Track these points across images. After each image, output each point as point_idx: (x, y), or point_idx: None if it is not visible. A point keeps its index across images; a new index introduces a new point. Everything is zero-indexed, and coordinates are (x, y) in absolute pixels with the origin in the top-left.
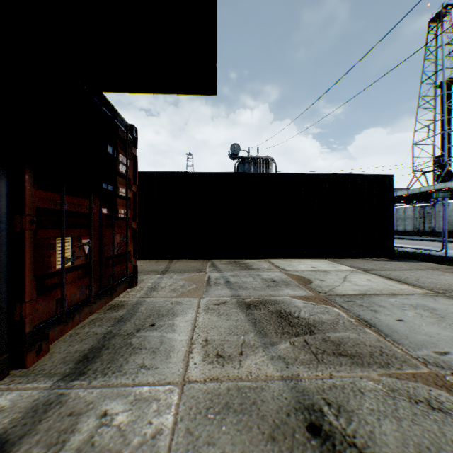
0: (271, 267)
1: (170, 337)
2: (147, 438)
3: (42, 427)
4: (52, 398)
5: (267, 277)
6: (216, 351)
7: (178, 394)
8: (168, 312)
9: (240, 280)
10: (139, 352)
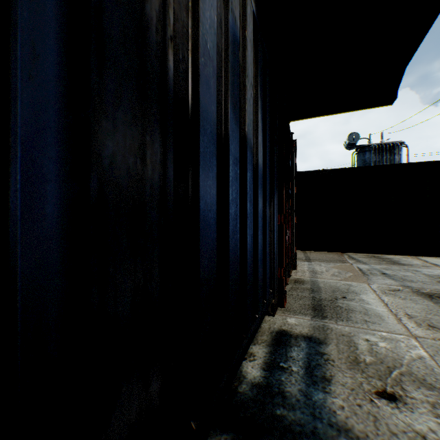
0: (425, 264)
1: (369, 307)
2: (414, 358)
3: (332, 337)
4: (320, 325)
5: (428, 273)
6: (425, 323)
7: (415, 342)
8: (347, 290)
9: (397, 273)
10: (353, 312)
